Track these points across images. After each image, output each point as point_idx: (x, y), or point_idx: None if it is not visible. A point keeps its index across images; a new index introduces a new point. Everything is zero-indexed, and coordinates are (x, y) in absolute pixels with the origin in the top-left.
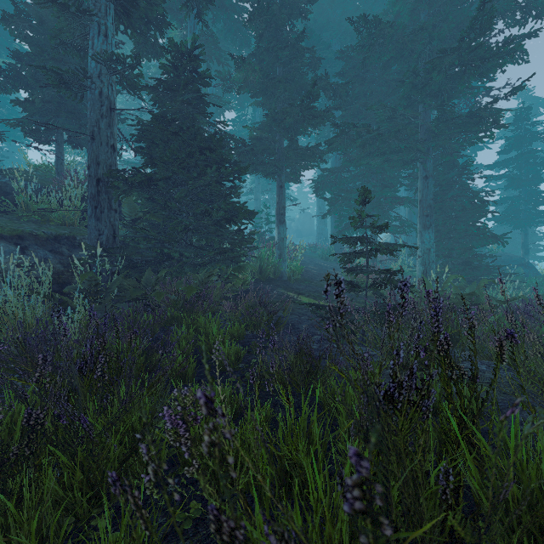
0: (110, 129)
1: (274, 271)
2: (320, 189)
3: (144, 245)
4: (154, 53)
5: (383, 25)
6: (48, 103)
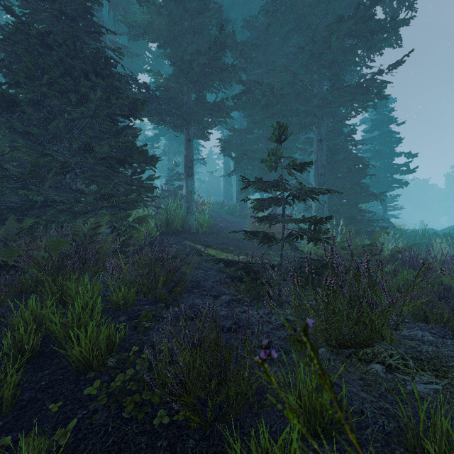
0: None
1: (181, 224)
2: (226, 148)
3: None
4: None
5: None
6: None
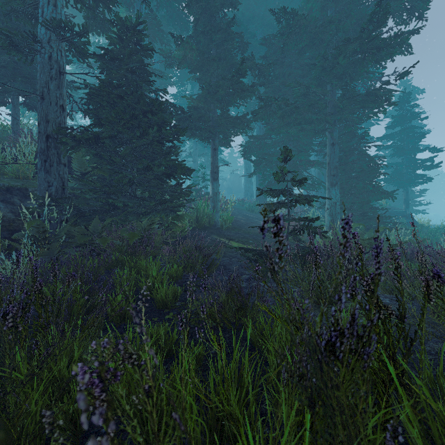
0: (59, 91)
1: (208, 220)
2: (247, 152)
3: (89, 195)
4: (103, 29)
5: (299, 16)
6: (4, 68)
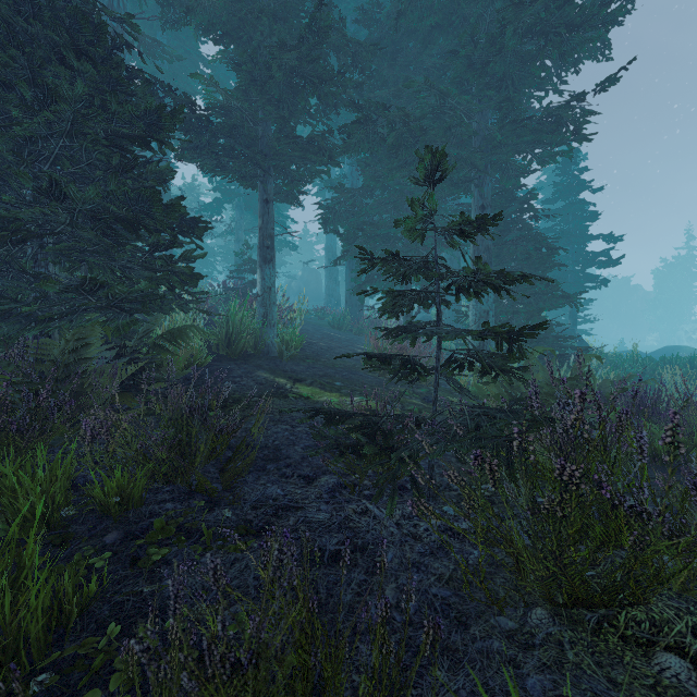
0: None
1: (254, 343)
2: (330, 220)
3: None
4: None
5: None
6: None
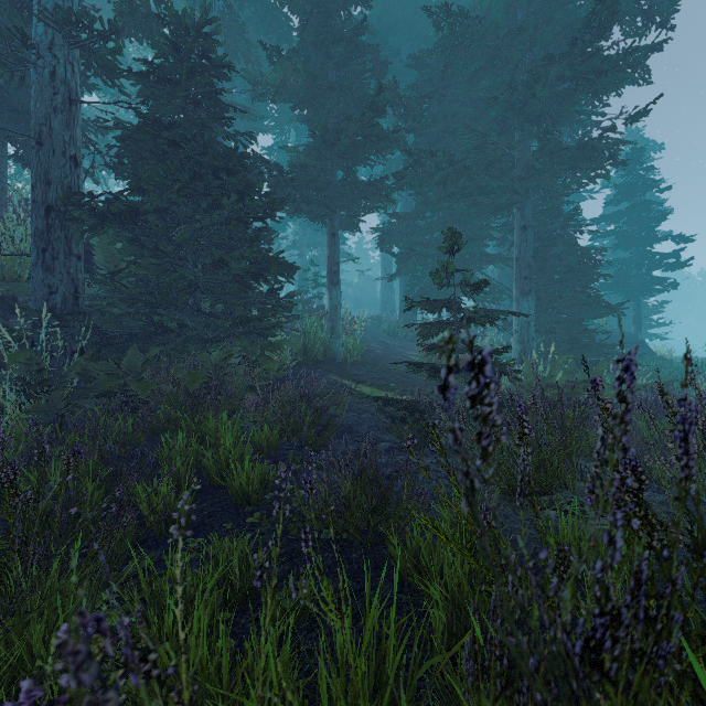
0: (68, 131)
1: (323, 351)
2: (386, 241)
3: (119, 309)
4: (147, 32)
5: (471, 19)
6: None
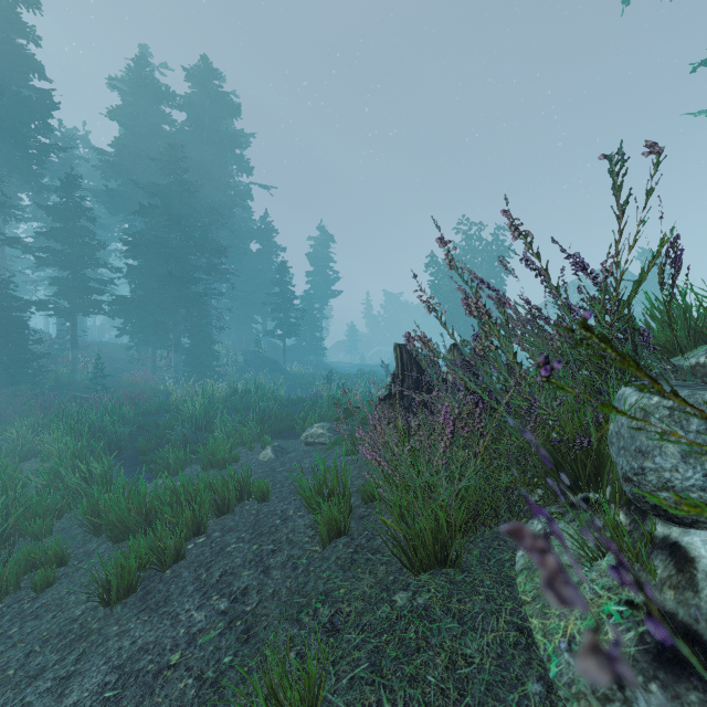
0: None
1: (68, 379)
2: (114, 316)
3: None
4: None
5: (140, 249)
6: None
